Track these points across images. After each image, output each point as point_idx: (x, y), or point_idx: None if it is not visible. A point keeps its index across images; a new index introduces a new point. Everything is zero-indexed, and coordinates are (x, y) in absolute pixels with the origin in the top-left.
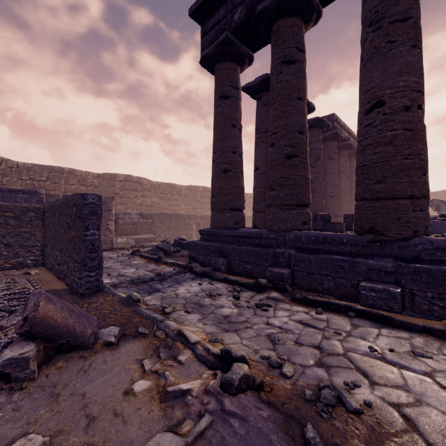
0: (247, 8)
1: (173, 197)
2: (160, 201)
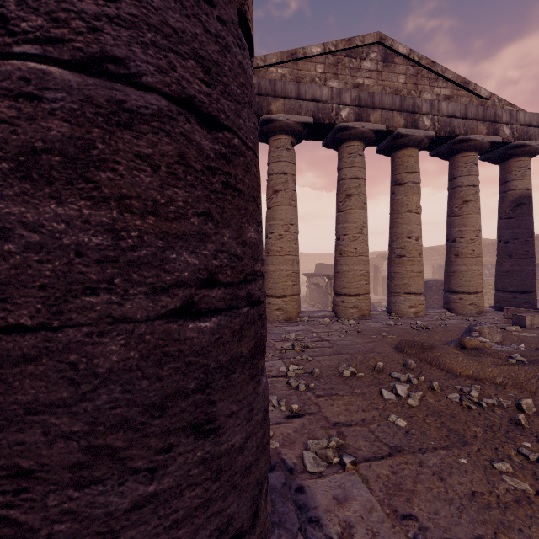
0: None
1: None
2: None
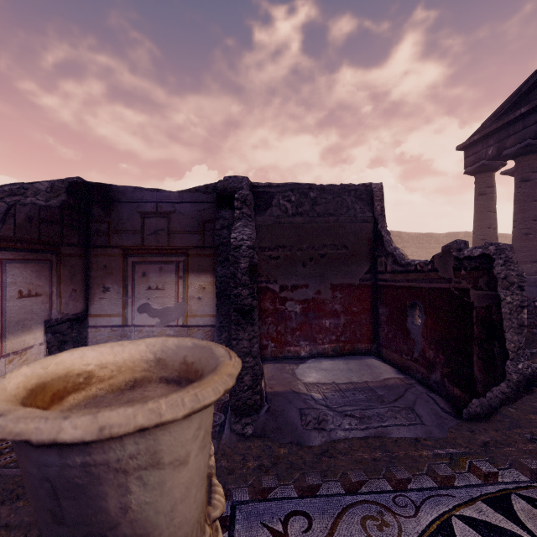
0: (497, 149)
1: (430, 246)
2: (418, 250)
